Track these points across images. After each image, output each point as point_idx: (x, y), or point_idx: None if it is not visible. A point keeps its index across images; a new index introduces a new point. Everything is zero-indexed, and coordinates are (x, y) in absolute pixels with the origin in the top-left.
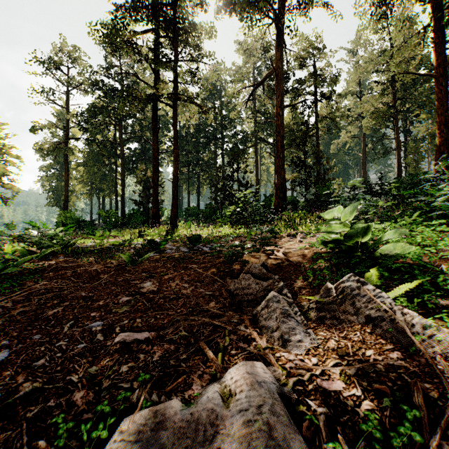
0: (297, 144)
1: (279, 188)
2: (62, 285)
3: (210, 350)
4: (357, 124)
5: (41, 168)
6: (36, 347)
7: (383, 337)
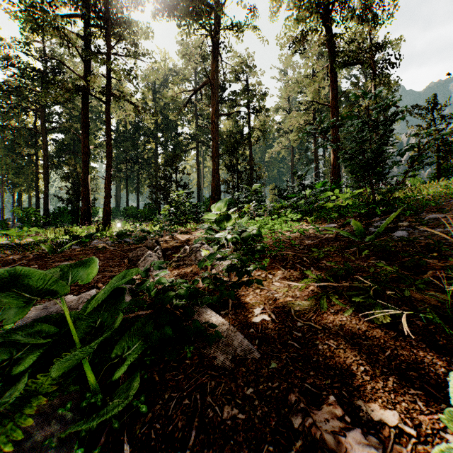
0: (231, 150)
1: (214, 190)
2: None
3: (101, 284)
4: (287, 136)
5: None
6: None
7: (203, 268)
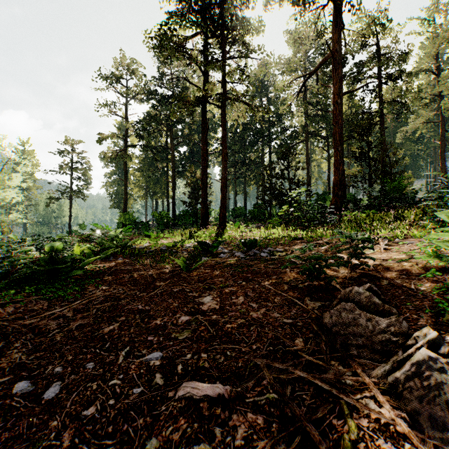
0: (359, 134)
1: (337, 185)
2: (119, 292)
3: None
4: (432, 106)
5: (105, 175)
6: (87, 383)
7: None
